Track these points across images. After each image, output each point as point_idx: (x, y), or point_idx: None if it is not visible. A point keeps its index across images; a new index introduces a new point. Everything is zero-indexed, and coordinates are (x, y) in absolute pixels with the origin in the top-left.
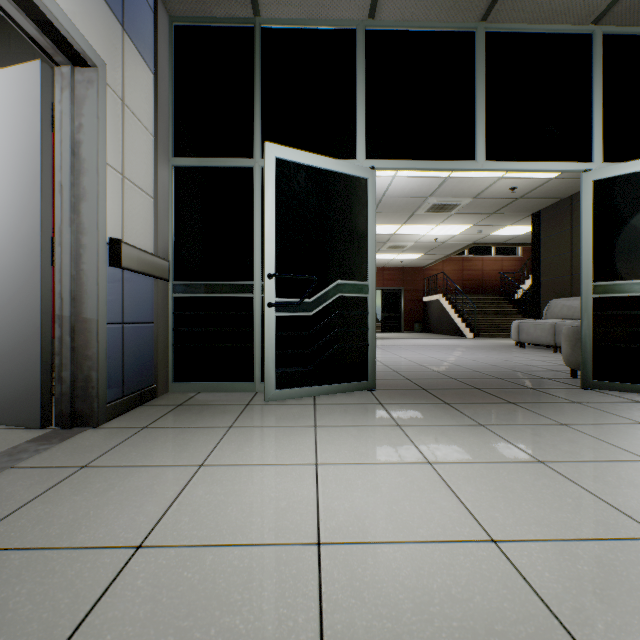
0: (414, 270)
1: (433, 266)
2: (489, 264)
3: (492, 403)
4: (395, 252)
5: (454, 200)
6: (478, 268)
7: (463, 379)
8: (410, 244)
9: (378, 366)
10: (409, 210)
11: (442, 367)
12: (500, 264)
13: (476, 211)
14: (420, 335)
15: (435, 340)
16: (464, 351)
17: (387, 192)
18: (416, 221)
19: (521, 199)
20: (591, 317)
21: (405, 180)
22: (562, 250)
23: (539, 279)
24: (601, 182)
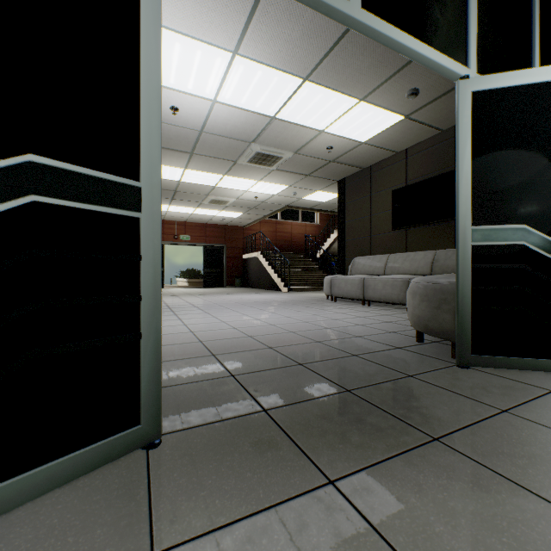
0: (235, 229)
1: (252, 226)
2: (297, 228)
3: (411, 452)
4: (217, 208)
5: (277, 151)
6: (288, 231)
7: (313, 364)
8: (232, 200)
9: (189, 344)
10: (232, 157)
11: (276, 337)
12: (305, 229)
13: (295, 170)
14: (241, 290)
15: (256, 295)
16: (288, 308)
17: (207, 125)
18: (238, 173)
19: (334, 162)
20: (470, 272)
21: (228, 110)
22: (363, 214)
23: (344, 239)
24: (480, 95)
